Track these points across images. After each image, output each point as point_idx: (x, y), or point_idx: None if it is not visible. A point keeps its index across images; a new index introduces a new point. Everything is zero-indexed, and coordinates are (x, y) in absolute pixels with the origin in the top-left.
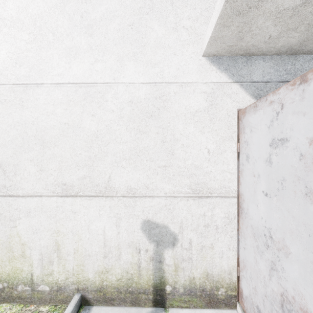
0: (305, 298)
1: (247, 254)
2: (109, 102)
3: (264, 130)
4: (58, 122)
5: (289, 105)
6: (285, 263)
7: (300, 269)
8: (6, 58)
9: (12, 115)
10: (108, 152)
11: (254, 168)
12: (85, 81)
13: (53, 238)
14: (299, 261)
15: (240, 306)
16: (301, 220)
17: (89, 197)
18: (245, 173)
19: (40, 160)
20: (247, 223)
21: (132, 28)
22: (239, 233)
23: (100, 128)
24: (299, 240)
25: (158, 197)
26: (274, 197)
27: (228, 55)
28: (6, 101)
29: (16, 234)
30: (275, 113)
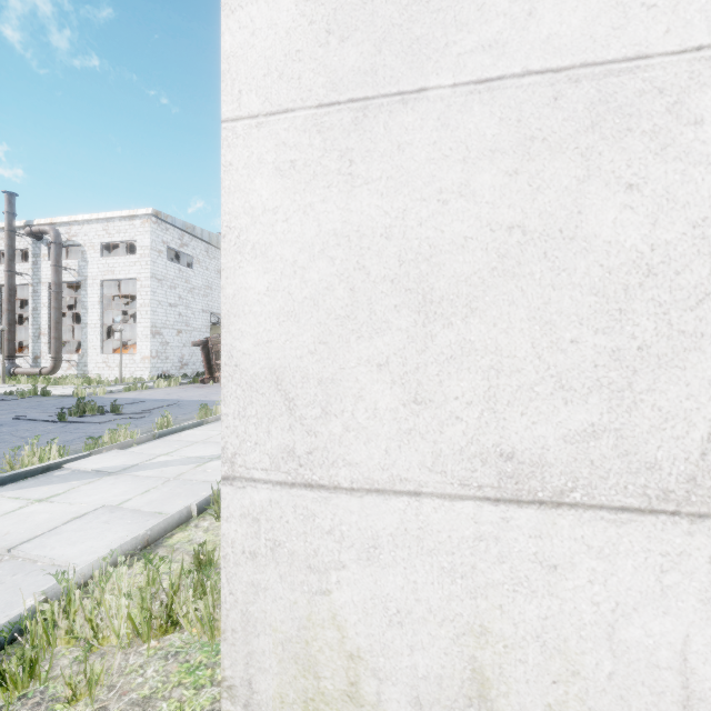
0: None
1: None
2: (707, 126)
3: None
4: (482, 226)
5: None
6: None
7: None
8: (294, 23)
9: (315, 212)
10: (705, 335)
11: None
12: (597, 55)
13: (461, 652)
14: None
15: None
16: None
17: (612, 512)
18: None
19: (414, 366)
20: None
21: None
22: None
23: (667, 238)
24: None
25: None
26: None
27: None
28: (295, 166)
29: (328, 620)
30: None
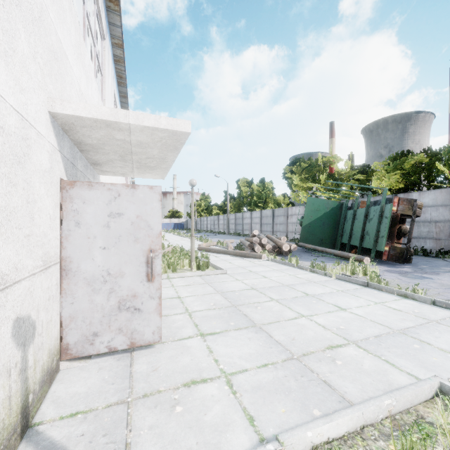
0: (134, 289)
1: (77, 305)
2: None
3: (102, 205)
4: None
5: (125, 196)
6: (122, 281)
7: (131, 277)
8: None
9: None
10: None
11: (88, 232)
12: None
13: None
14: (131, 274)
15: (65, 361)
16: (132, 254)
17: None
18: (75, 238)
19: None
20: (78, 278)
21: (4, 7)
22: (62, 295)
23: None
24: (131, 264)
25: (25, 280)
26: (112, 248)
27: (58, 123)
28: None
29: None
30: (114, 197)
